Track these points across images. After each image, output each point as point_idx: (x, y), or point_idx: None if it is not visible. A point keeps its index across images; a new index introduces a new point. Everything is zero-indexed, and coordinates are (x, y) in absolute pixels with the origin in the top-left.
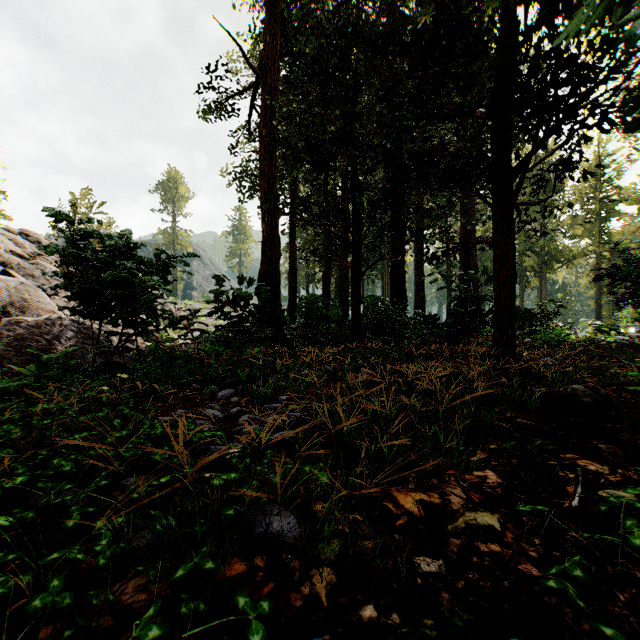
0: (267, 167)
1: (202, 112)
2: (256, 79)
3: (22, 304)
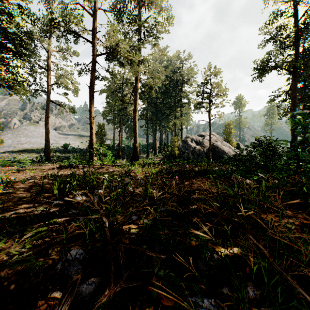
0: (292, 117)
1: (270, 101)
2: (288, 90)
3: (229, 152)
